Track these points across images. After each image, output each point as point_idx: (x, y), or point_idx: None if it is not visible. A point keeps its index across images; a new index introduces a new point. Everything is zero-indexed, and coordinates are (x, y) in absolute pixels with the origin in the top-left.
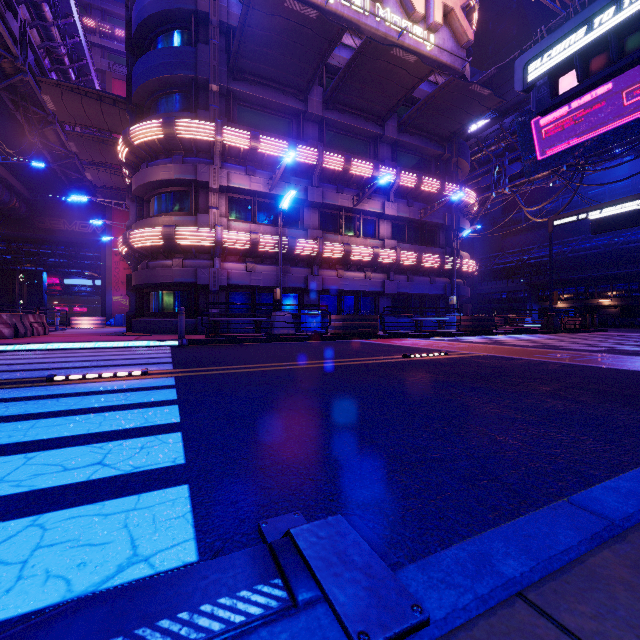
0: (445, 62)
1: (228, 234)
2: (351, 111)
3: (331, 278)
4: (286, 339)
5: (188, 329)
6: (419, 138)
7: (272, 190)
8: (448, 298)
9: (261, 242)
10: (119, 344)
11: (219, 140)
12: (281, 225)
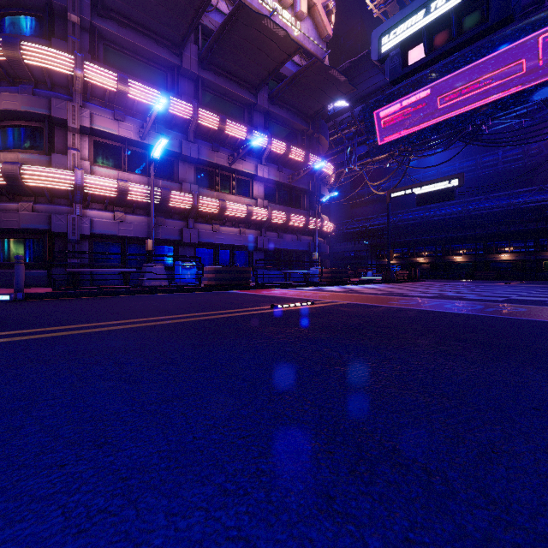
0: (309, 49)
1: (90, 179)
2: (226, 75)
3: (207, 232)
4: (154, 291)
5: (40, 281)
6: (288, 112)
7: (144, 139)
8: (312, 254)
9: (130, 190)
10: None
11: (79, 75)
12: (153, 175)
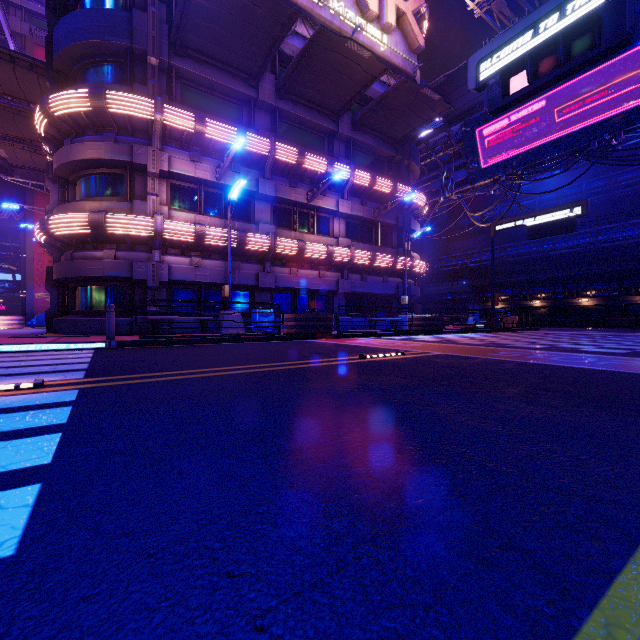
0: (398, 65)
1: (169, 224)
2: (305, 103)
3: (284, 275)
4: (234, 340)
5: (122, 329)
6: (373, 138)
7: (220, 179)
8: (400, 298)
9: (207, 234)
10: (27, 347)
11: (159, 119)
12: (230, 217)
